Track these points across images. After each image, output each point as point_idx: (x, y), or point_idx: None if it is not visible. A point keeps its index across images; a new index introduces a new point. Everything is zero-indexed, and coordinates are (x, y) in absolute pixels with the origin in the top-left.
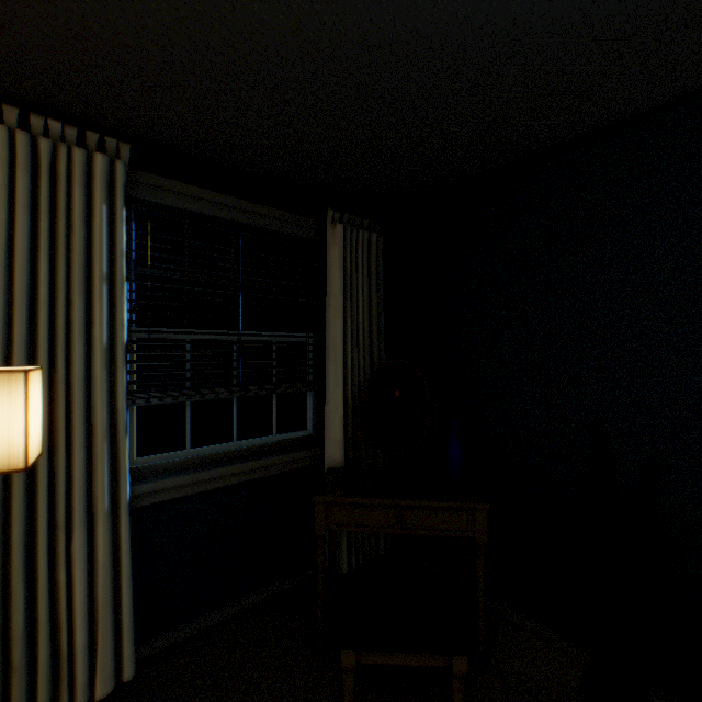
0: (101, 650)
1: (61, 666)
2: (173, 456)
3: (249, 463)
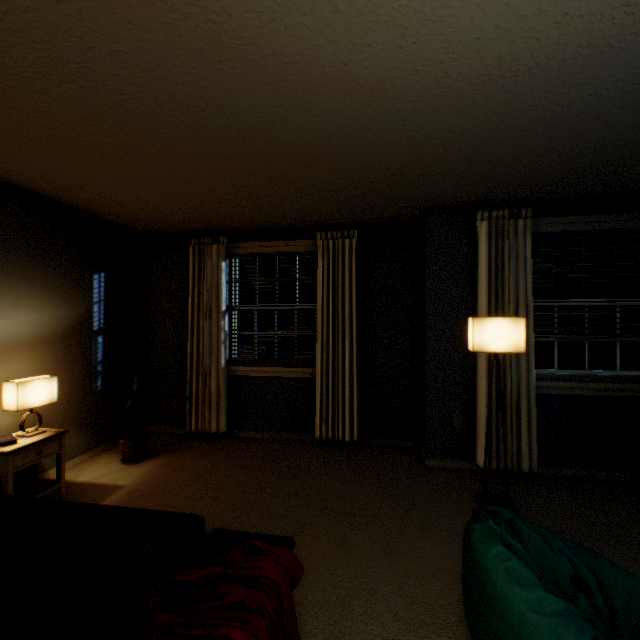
0: (524, 450)
1: (507, 449)
2: (546, 372)
3: (599, 384)
